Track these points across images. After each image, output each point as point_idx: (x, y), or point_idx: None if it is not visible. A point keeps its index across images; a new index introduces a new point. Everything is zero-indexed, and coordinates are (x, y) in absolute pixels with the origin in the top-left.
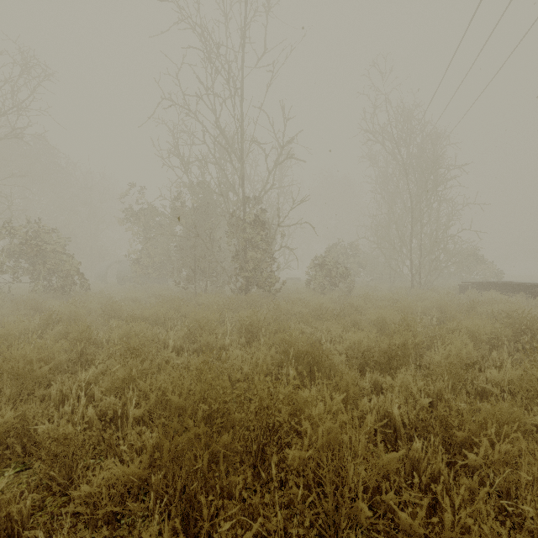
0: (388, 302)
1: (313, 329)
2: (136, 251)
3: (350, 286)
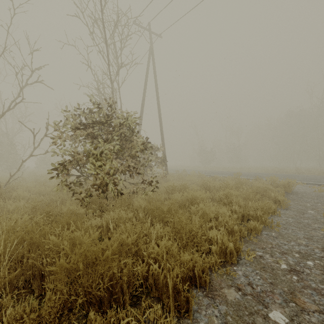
0: None
1: None
2: None
3: None
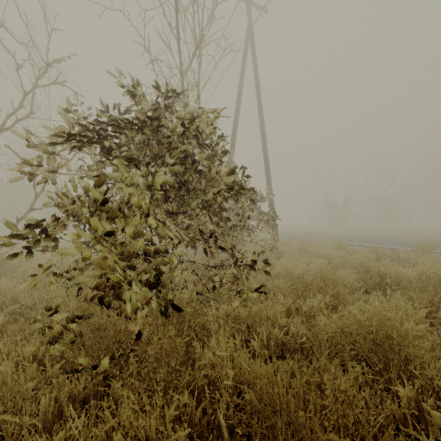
0: None
1: None
2: None
3: None
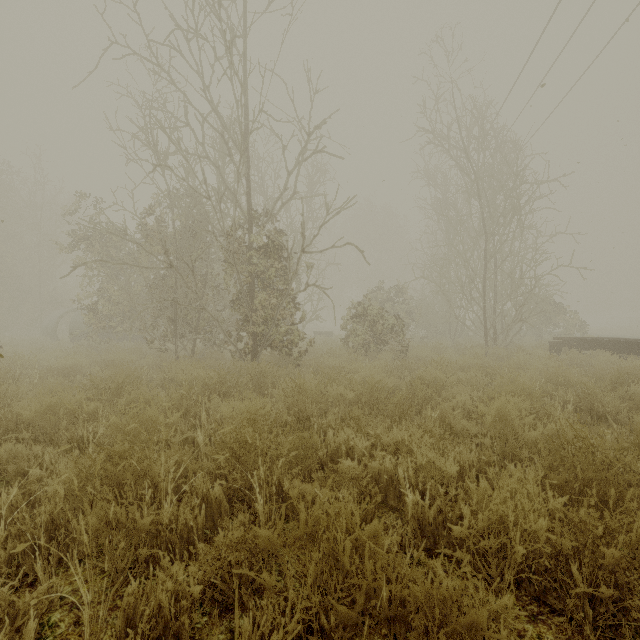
0: (475, 372)
1: (372, 442)
2: (91, 294)
3: (405, 344)
